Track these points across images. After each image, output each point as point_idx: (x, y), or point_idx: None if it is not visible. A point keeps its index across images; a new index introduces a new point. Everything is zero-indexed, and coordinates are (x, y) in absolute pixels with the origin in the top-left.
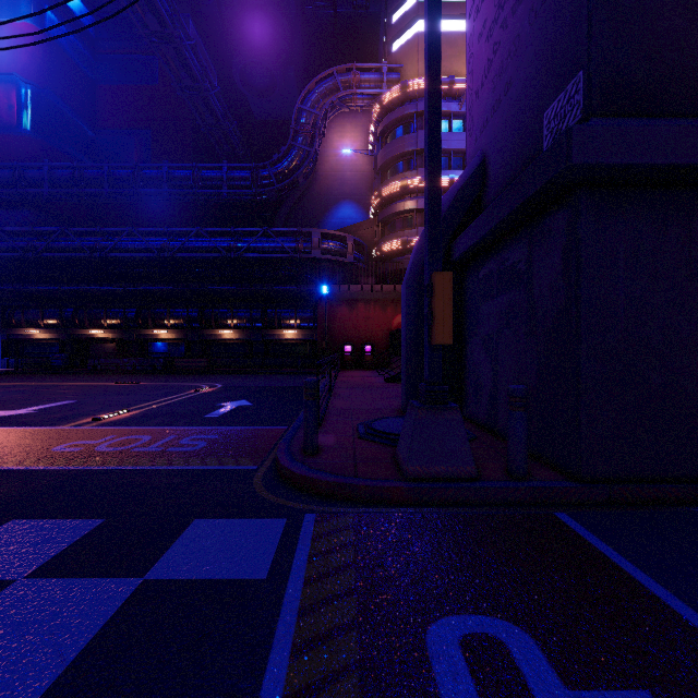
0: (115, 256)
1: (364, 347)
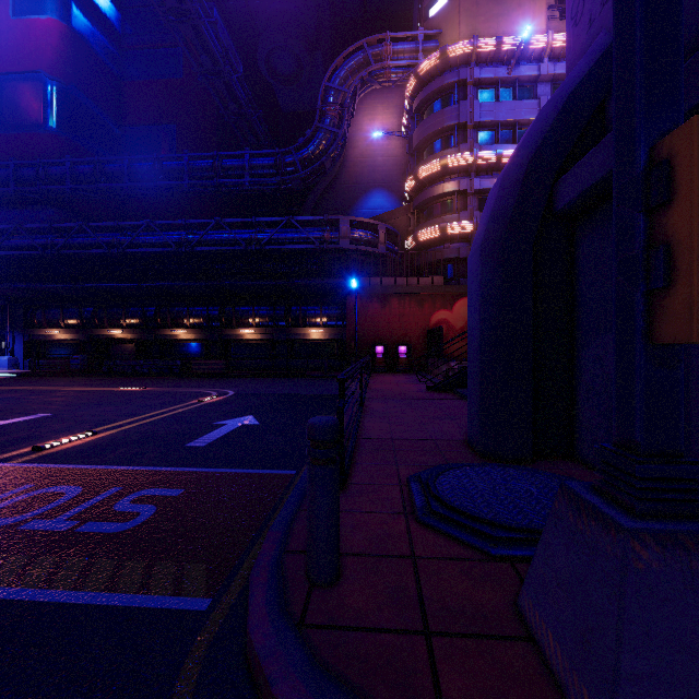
0: (133, 252)
1: (398, 348)
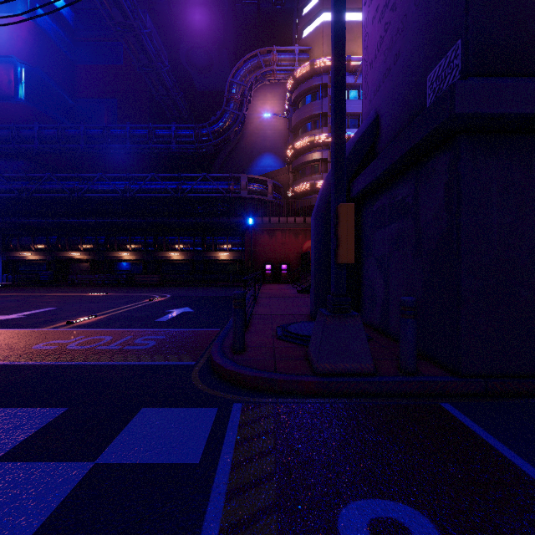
0: (89, 196)
1: (281, 266)
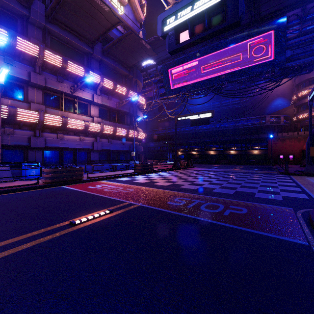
0: (199, 131)
1: (289, 156)
